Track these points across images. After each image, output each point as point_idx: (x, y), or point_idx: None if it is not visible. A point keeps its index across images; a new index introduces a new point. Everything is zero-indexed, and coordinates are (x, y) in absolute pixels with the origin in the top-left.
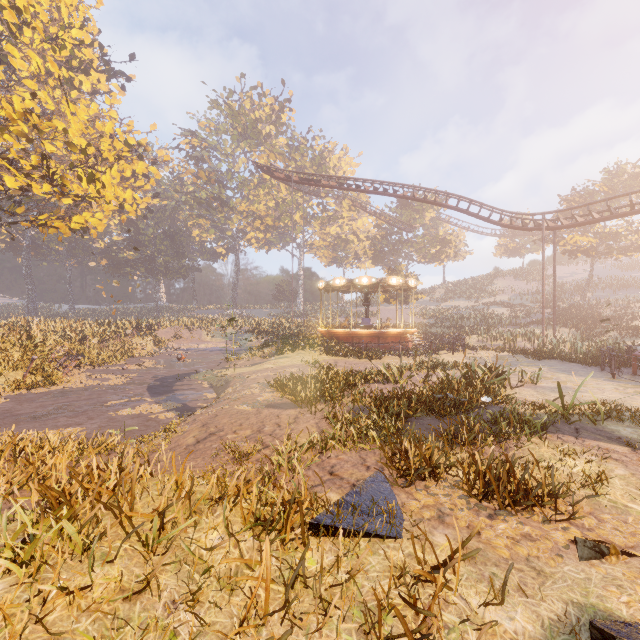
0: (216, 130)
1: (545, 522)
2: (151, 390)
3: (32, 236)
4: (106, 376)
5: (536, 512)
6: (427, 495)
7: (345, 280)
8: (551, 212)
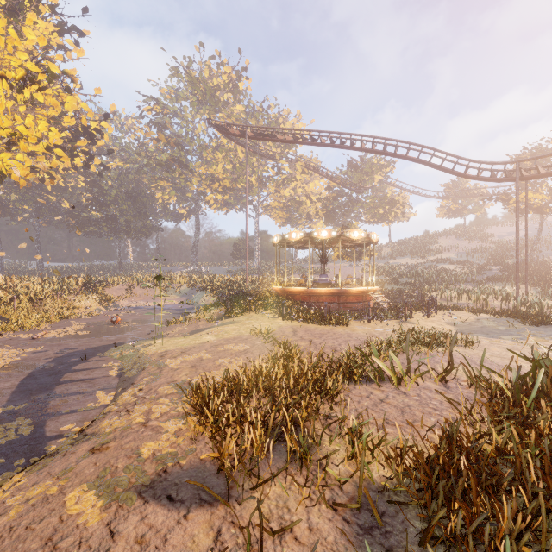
0: (176, 97)
1: None
2: (24, 383)
3: None
4: None
5: None
6: None
7: (302, 233)
8: (528, 159)
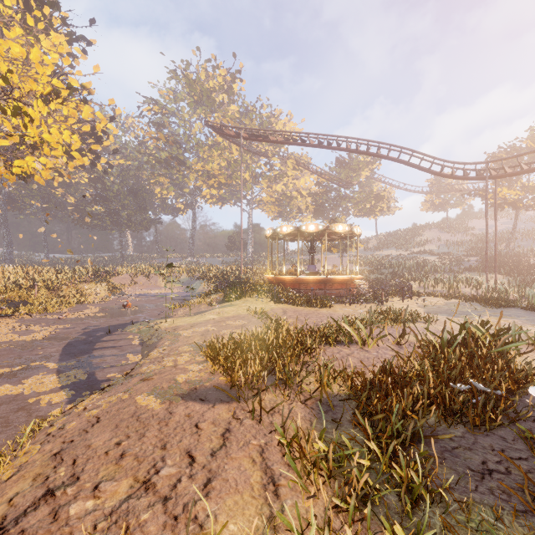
0: (175, 98)
1: None
2: (67, 349)
3: (9, 192)
4: (32, 328)
5: None
6: None
7: (292, 227)
8: (495, 160)
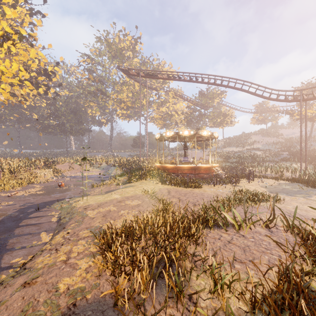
0: (99, 53)
1: None
2: None
3: None
4: None
5: None
6: None
7: (173, 132)
8: (307, 88)
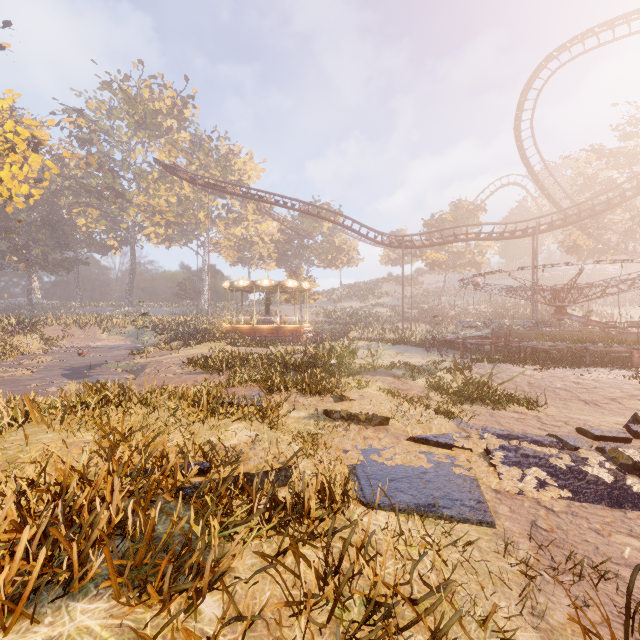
0: (109, 114)
1: (329, 397)
2: (67, 376)
3: None
4: (5, 369)
5: (328, 395)
6: (281, 395)
7: (248, 281)
8: (408, 235)
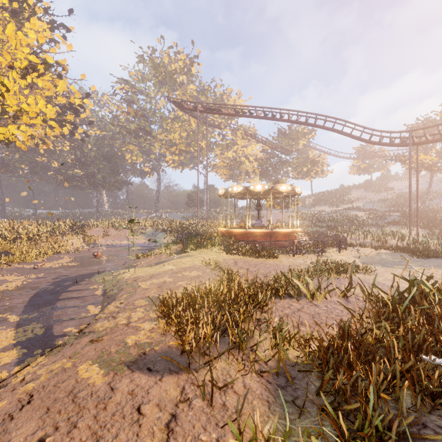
0: (142, 78)
1: None
2: (33, 300)
3: (2, 157)
4: (7, 277)
5: None
6: None
7: (242, 187)
8: (418, 129)
